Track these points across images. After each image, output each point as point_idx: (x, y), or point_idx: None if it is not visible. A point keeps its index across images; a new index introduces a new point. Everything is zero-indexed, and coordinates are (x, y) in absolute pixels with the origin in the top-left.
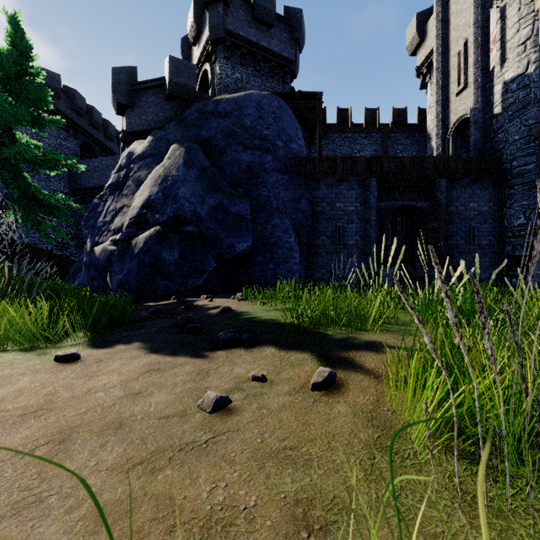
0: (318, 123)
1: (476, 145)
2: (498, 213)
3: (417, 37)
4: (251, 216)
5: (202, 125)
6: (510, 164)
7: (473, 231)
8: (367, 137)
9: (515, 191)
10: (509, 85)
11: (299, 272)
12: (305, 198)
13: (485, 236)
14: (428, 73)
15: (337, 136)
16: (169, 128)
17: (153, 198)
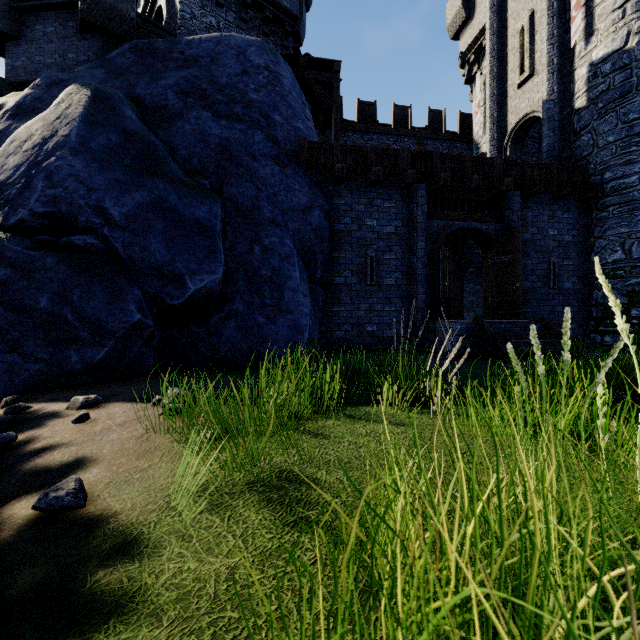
0: (334, 107)
1: (551, 151)
2: (583, 245)
3: (462, 11)
4: (223, 229)
5: (142, 73)
6: (600, 177)
7: (554, 269)
8: (397, 142)
9: (609, 213)
10: (598, 67)
11: (311, 329)
12: (318, 208)
13: (568, 277)
14: (476, 62)
15: (359, 136)
16: (76, 71)
17: (4, 176)
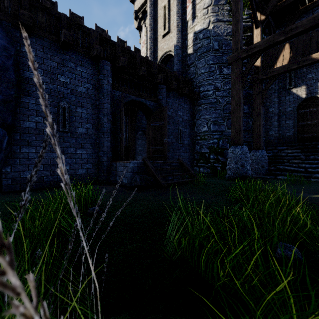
0: None
1: (178, 72)
2: (192, 122)
3: None
4: None
5: None
6: (198, 89)
7: (180, 133)
8: None
9: (202, 108)
10: (198, 34)
11: None
12: None
13: (186, 138)
14: (142, 18)
15: None
16: None
17: None
